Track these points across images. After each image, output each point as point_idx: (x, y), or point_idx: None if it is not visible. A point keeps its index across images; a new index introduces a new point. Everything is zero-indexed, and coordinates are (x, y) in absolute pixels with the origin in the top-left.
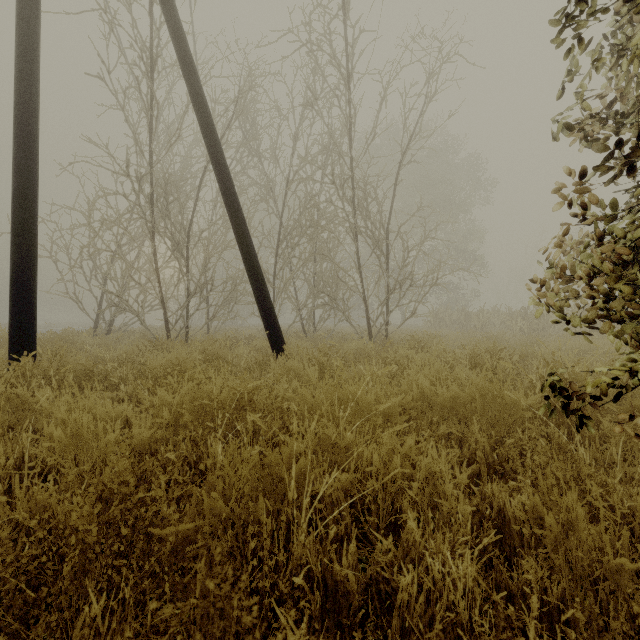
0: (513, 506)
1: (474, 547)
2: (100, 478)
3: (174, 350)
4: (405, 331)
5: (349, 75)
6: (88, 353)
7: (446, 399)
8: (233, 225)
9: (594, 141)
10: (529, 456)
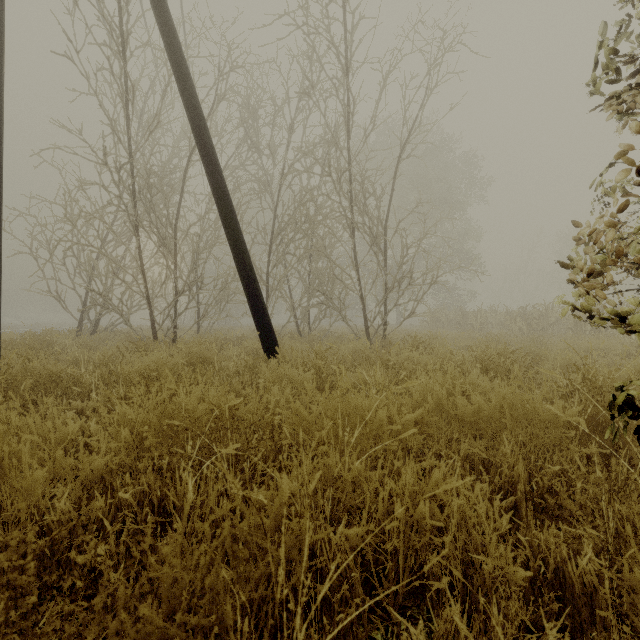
0: (580, 568)
1: (533, 630)
2: (23, 531)
3: (155, 353)
4: (402, 331)
5: (346, 62)
6: (64, 355)
7: (468, 413)
8: (222, 217)
9: (628, 116)
10: (579, 488)
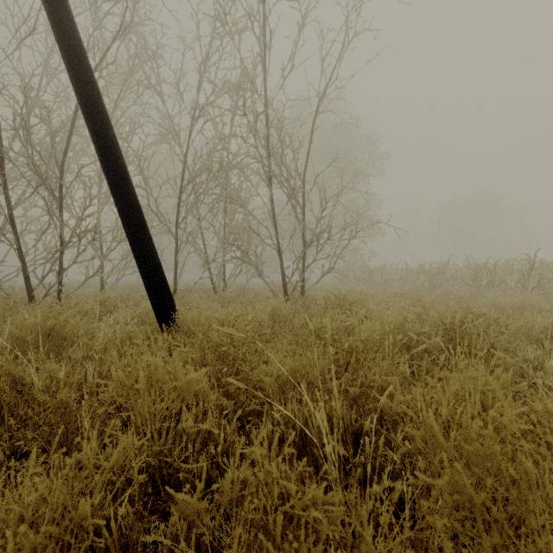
0: None
1: None
2: None
3: None
4: (316, 287)
5: None
6: None
7: None
8: (91, 132)
9: None
10: None
